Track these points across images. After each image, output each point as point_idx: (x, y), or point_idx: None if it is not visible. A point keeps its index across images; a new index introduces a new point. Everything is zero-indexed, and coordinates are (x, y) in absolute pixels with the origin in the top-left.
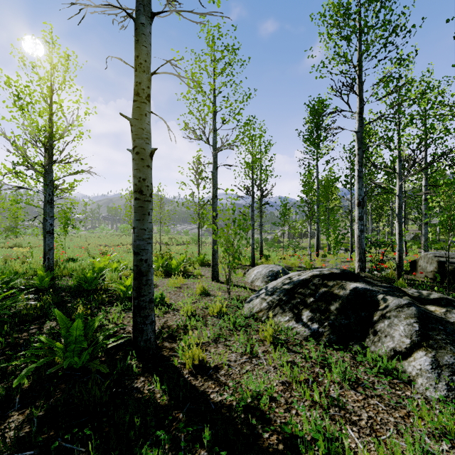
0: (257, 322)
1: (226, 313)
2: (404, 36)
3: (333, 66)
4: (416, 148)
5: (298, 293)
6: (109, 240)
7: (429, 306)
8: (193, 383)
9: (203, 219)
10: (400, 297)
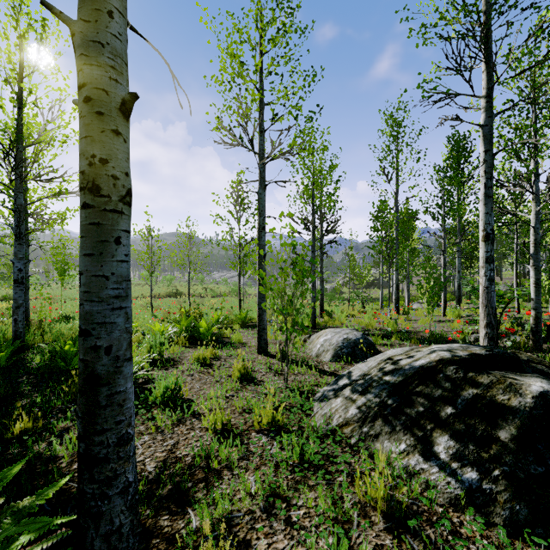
0: (341, 448)
1: (284, 426)
2: None
3: (446, 23)
4: None
5: (416, 393)
6: None
7: None
8: None
9: (246, 264)
10: None
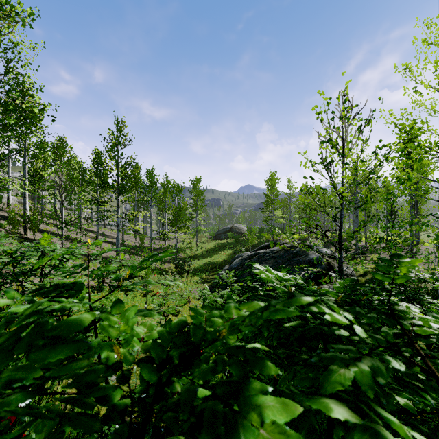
0: None
1: None
2: None
3: None
4: None
5: None
6: None
7: None
8: None
9: None
10: None
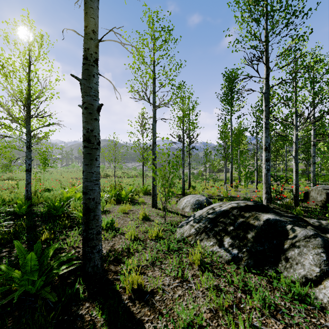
0: (186, 245)
1: (162, 237)
2: (302, 17)
3: (246, 42)
4: (309, 105)
5: (220, 222)
6: (78, 174)
7: (328, 235)
8: (131, 310)
9: (147, 159)
10: (305, 227)
